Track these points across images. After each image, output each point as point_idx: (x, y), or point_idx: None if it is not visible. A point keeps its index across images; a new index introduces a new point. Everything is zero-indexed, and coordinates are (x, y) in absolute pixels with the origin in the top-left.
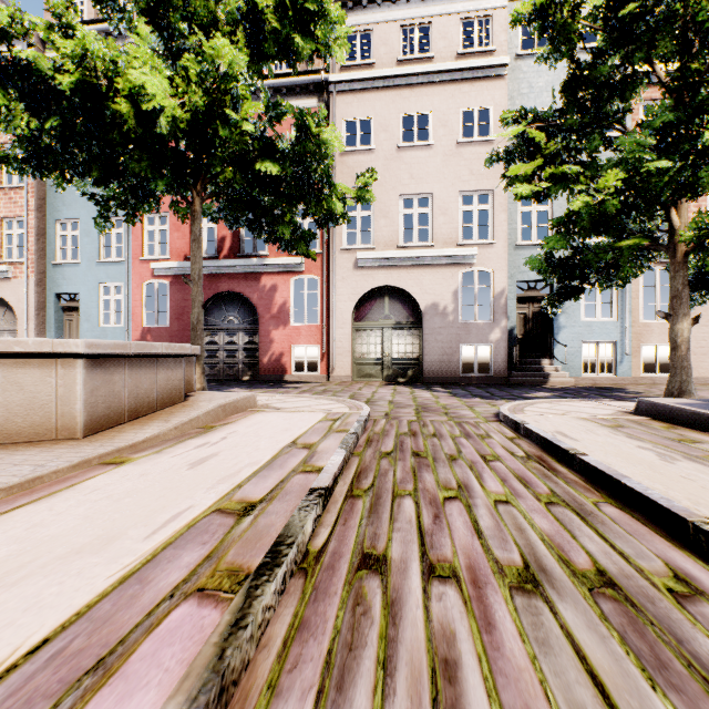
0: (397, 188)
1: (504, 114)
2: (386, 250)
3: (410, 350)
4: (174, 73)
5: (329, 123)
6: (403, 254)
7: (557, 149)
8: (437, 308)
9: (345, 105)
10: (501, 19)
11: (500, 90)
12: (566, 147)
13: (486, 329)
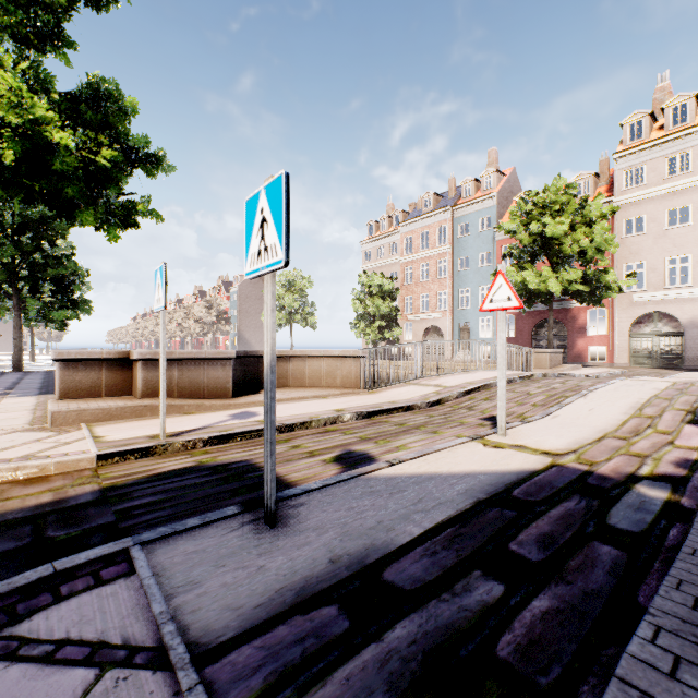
0: (662, 254)
1: None
2: (653, 292)
3: (673, 349)
4: (553, 270)
5: (613, 222)
6: (666, 293)
7: None
8: (694, 324)
9: (624, 212)
10: None
11: None
12: None
13: None
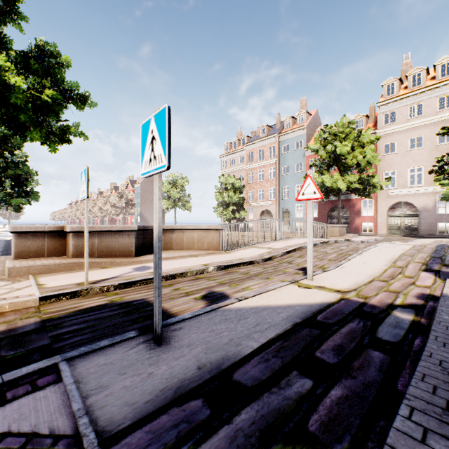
0: (406, 166)
1: (436, 157)
2: (401, 189)
3: (413, 224)
4: (341, 175)
5: (377, 145)
6: (409, 190)
7: None
8: (425, 209)
9: (383, 139)
10: None
11: None
12: None
13: None
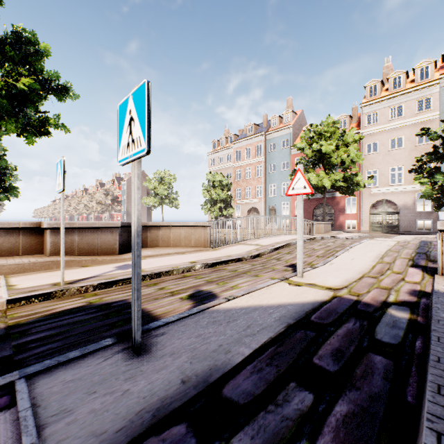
0: (387, 165)
1: (416, 157)
2: (382, 188)
3: (394, 222)
4: (326, 173)
5: (360, 145)
6: (390, 188)
7: (428, 170)
8: (405, 207)
9: (366, 139)
10: (436, 97)
11: (435, 123)
12: (434, 167)
13: (429, 214)
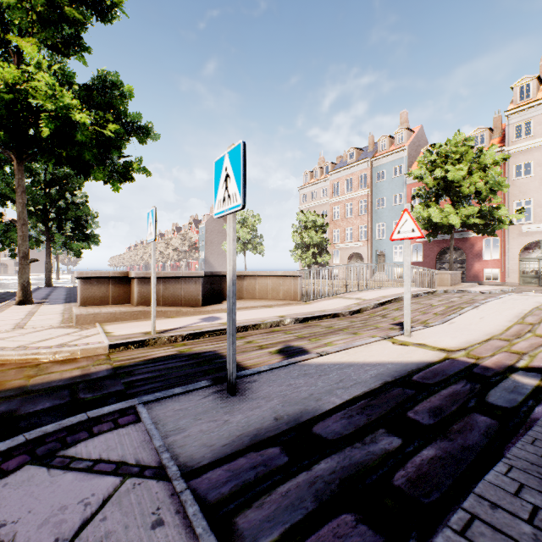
0: None
1: None
2: (539, 224)
3: None
4: (454, 207)
5: (505, 167)
6: None
7: None
8: None
9: (514, 159)
10: None
11: None
12: None
13: None
